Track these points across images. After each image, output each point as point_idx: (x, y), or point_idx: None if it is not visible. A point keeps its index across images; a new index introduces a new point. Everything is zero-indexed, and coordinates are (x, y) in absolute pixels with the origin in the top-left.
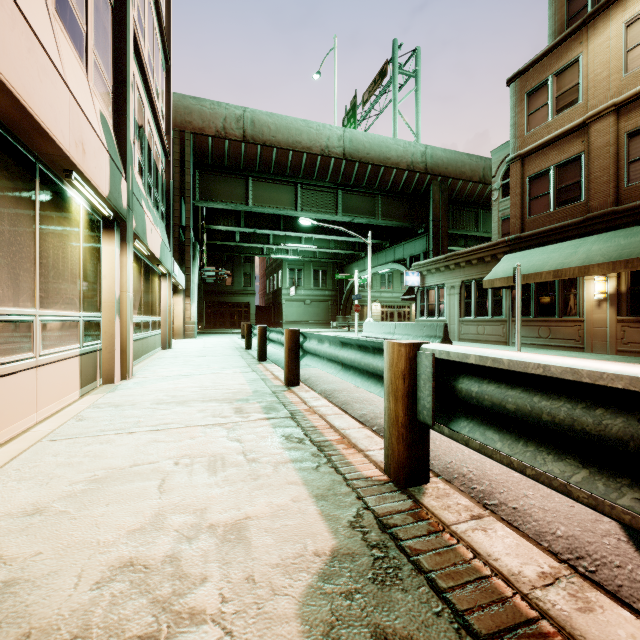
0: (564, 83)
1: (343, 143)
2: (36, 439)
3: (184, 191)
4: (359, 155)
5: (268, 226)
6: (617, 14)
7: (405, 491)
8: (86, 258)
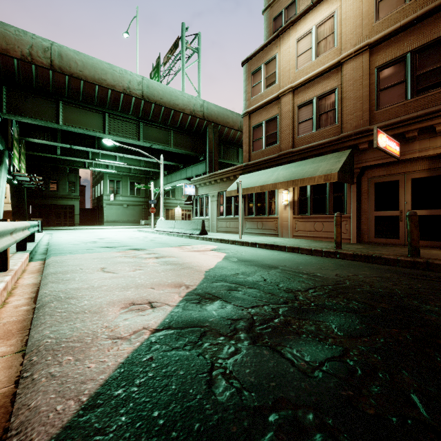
0: (269, 70)
1: (142, 87)
2: None
3: None
4: (155, 98)
5: (84, 144)
6: (293, 33)
7: None
8: None
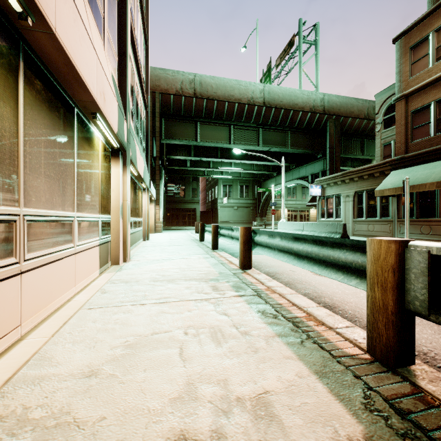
0: None
1: (263, 95)
2: (77, 307)
3: (154, 133)
4: (275, 103)
5: (209, 155)
6: None
7: (395, 372)
8: (102, 177)
